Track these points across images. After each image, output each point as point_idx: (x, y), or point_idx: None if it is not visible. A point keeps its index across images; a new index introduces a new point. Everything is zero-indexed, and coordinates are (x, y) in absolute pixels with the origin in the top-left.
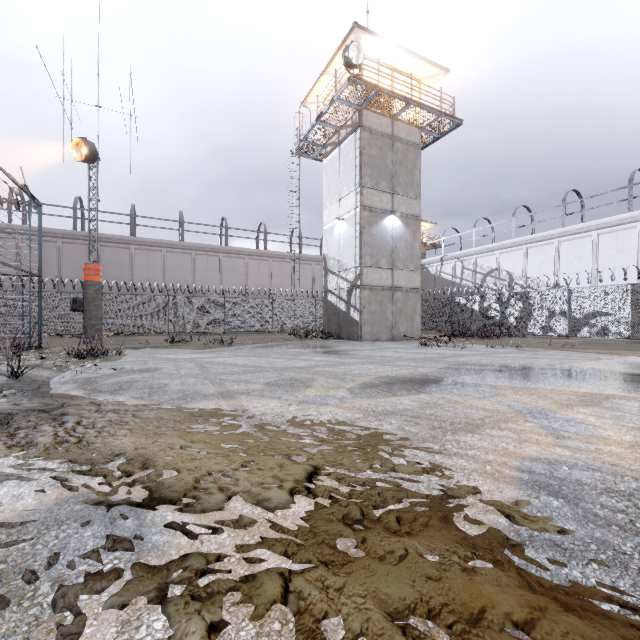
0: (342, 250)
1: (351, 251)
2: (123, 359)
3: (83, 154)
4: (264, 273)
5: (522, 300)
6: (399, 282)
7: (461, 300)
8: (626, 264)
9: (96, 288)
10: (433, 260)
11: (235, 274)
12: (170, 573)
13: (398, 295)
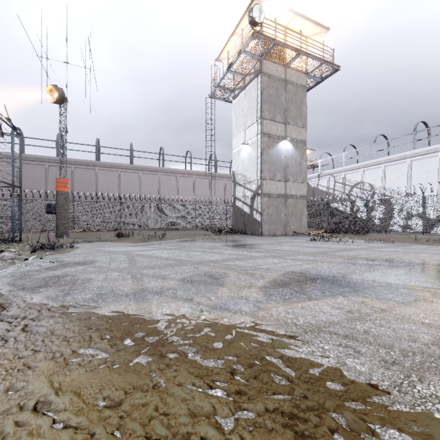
0: (247, 167)
1: (254, 168)
2: (73, 251)
3: (55, 97)
4: (190, 186)
5: (385, 205)
6: (290, 191)
7: (335, 205)
8: None
9: (65, 196)
10: (312, 176)
11: (169, 187)
12: None
13: (290, 201)
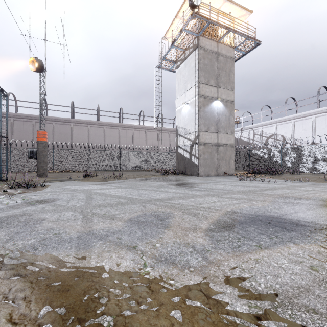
0: (187, 122)
1: (192, 122)
2: (43, 190)
3: (36, 67)
4: (143, 138)
5: (296, 151)
6: (221, 140)
7: (256, 152)
8: None
9: (44, 145)
10: (236, 130)
11: (127, 138)
12: None
13: (221, 148)
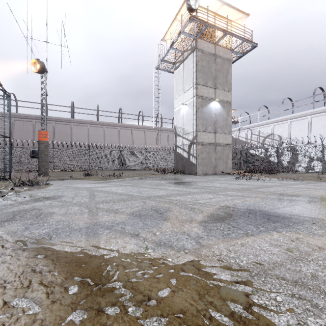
0: (185, 122)
1: (190, 122)
2: (47, 188)
3: (37, 68)
4: (142, 137)
5: (291, 151)
6: (219, 140)
7: (253, 151)
8: None
9: (45, 145)
10: (234, 130)
11: (126, 138)
12: None
13: (218, 148)
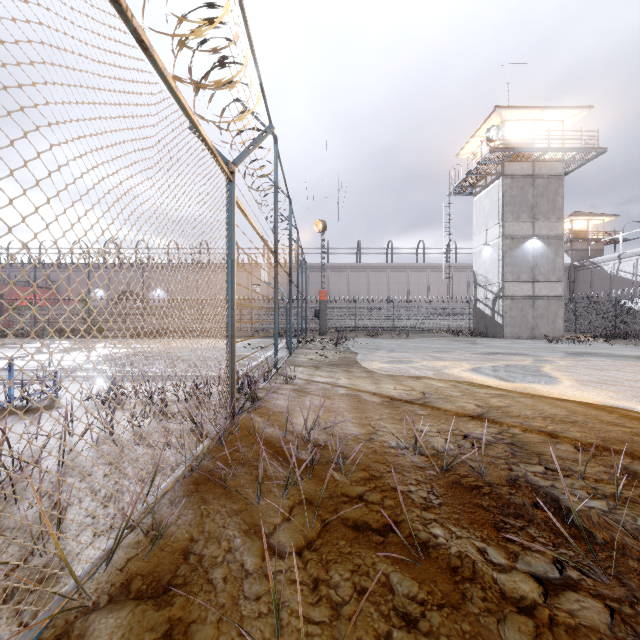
0: (488, 269)
1: (495, 270)
2: (358, 342)
3: (320, 228)
4: (423, 282)
5: None
6: (540, 292)
7: (626, 303)
8: None
9: (325, 304)
10: (608, 258)
11: (399, 285)
12: (424, 363)
13: (539, 302)
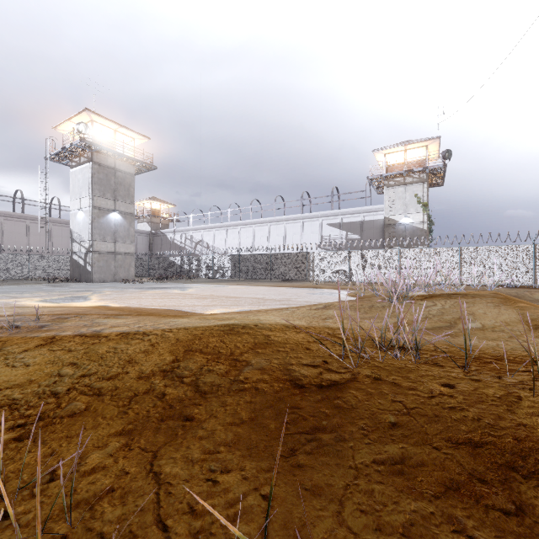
0: (82, 229)
1: (87, 231)
2: None
3: None
4: (21, 232)
5: (197, 260)
6: (120, 249)
7: (172, 259)
8: (249, 244)
9: None
10: (169, 231)
11: None
12: None
13: (119, 257)
